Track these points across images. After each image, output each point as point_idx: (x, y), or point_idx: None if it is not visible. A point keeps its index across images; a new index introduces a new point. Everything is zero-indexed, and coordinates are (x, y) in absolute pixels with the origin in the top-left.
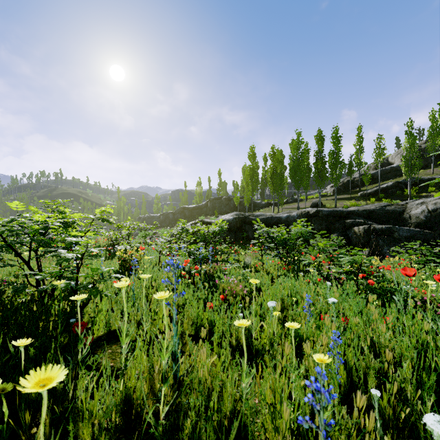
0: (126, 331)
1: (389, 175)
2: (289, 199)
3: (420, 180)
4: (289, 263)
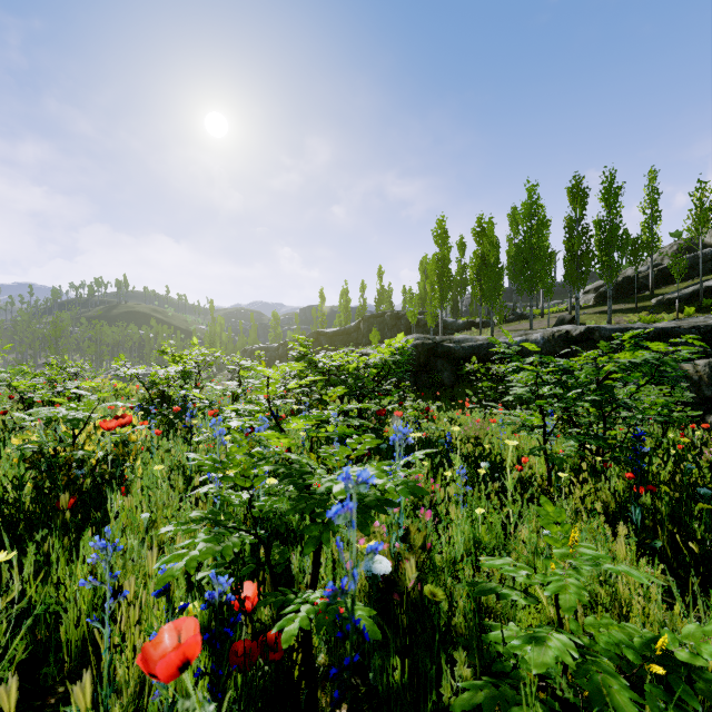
0: None
1: (711, 265)
2: (509, 315)
3: None
4: (617, 462)
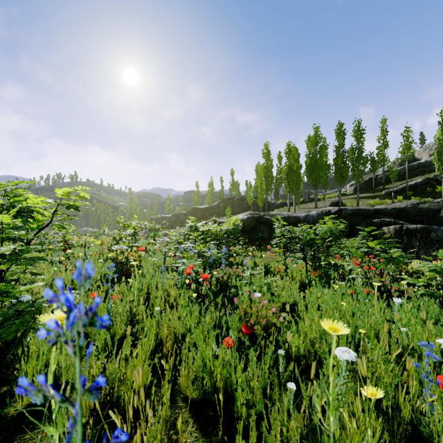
0: None
1: (416, 172)
2: (306, 199)
3: None
4: (316, 268)
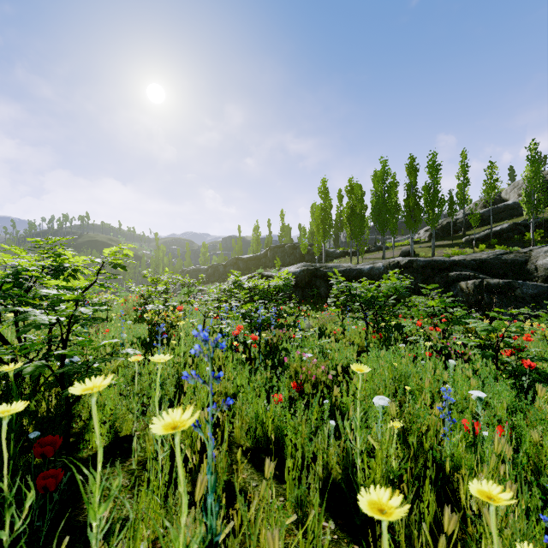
0: (101, 489)
1: (503, 215)
2: (371, 247)
3: (546, 221)
4: (378, 330)
